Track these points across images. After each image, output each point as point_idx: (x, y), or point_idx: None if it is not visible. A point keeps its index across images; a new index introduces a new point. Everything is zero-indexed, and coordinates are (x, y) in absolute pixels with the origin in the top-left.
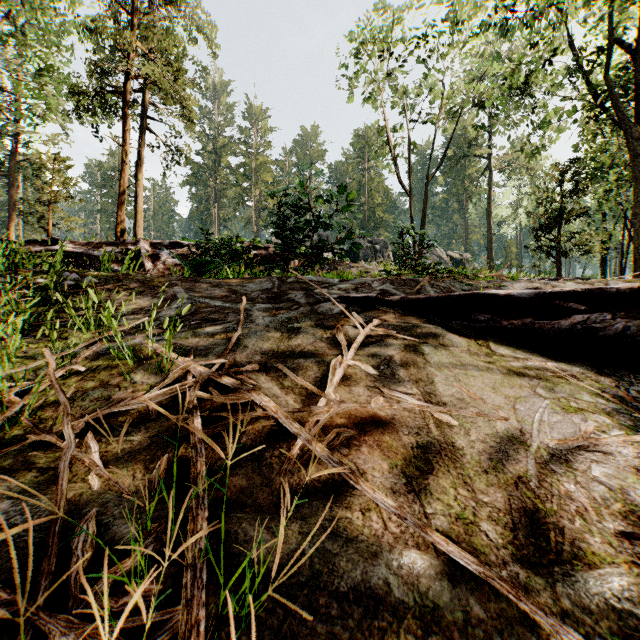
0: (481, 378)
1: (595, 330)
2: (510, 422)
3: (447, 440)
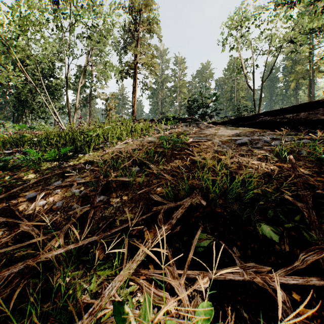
0: (229, 130)
1: (263, 121)
2: (228, 132)
3: (215, 134)
